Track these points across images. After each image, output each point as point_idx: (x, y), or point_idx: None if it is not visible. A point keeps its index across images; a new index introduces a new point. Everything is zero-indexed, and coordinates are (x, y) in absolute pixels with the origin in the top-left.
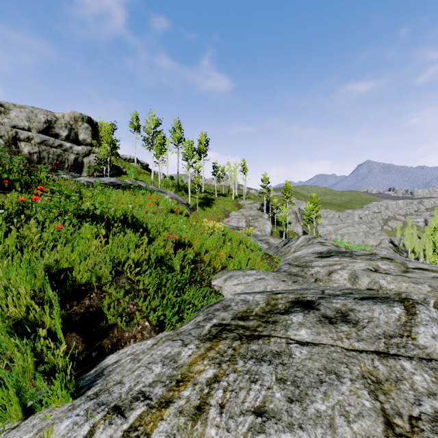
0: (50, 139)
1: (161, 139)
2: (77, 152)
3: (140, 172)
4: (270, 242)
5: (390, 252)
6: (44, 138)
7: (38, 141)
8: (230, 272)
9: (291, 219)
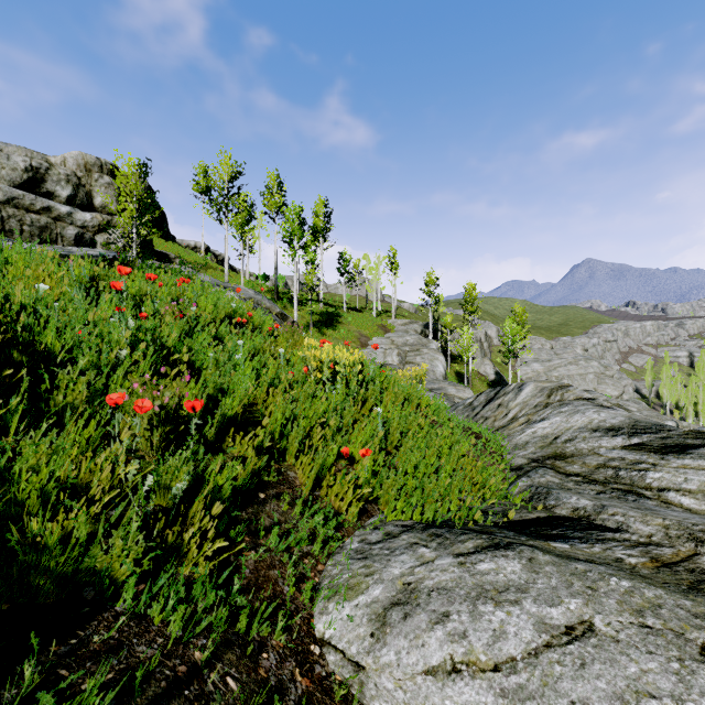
0: (27, 197)
1: (243, 202)
2: (83, 223)
3: (209, 267)
4: (449, 394)
5: (642, 407)
6: (12, 193)
7: (0, 198)
8: (396, 553)
9: (474, 351)
